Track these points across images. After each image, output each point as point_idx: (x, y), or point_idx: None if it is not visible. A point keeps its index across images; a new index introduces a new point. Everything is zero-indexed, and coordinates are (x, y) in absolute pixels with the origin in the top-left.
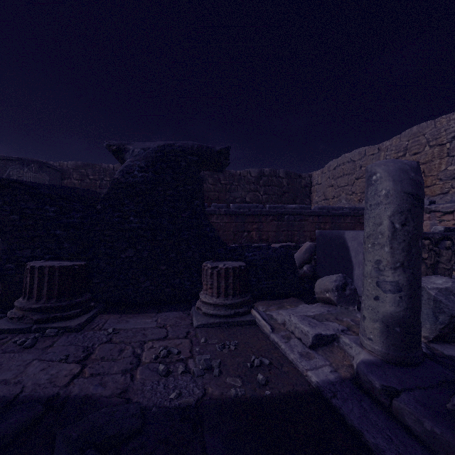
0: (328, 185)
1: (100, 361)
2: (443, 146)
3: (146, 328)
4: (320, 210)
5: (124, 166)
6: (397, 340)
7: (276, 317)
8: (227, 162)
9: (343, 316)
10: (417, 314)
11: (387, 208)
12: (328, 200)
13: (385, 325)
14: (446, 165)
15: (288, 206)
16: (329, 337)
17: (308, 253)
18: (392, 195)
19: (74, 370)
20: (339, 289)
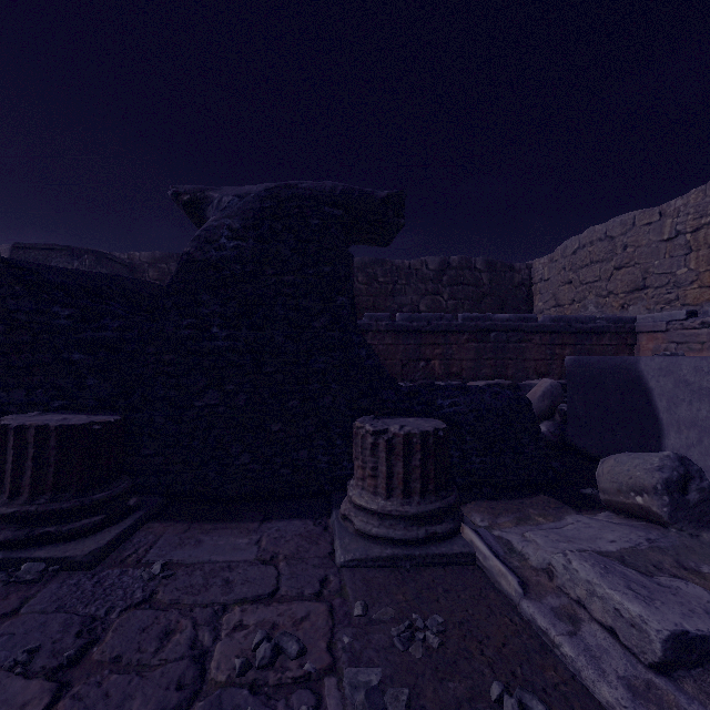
0: (563, 282)
1: (107, 672)
2: None
3: (234, 564)
4: (553, 323)
5: (202, 228)
6: None
7: (523, 549)
8: (399, 222)
9: (696, 559)
10: None
11: None
12: (561, 306)
13: None
14: None
15: (496, 316)
16: (709, 641)
17: (549, 399)
18: None
19: (30, 708)
20: (673, 489)
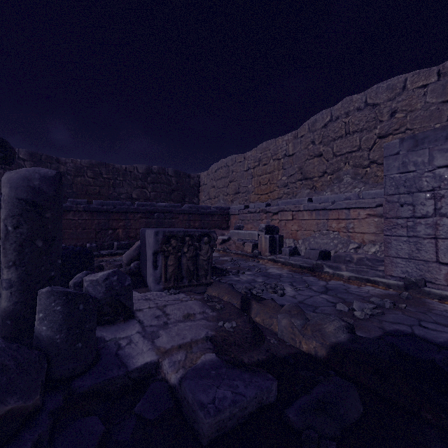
0: (211, 186)
1: None
2: (280, 161)
3: None
4: (190, 209)
5: None
6: (7, 332)
7: None
8: None
9: None
10: (32, 306)
11: (3, 212)
12: (211, 199)
13: (2, 319)
14: (281, 175)
15: (158, 204)
16: None
17: (139, 250)
18: (5, 200)
19: None
20: (76, 286)
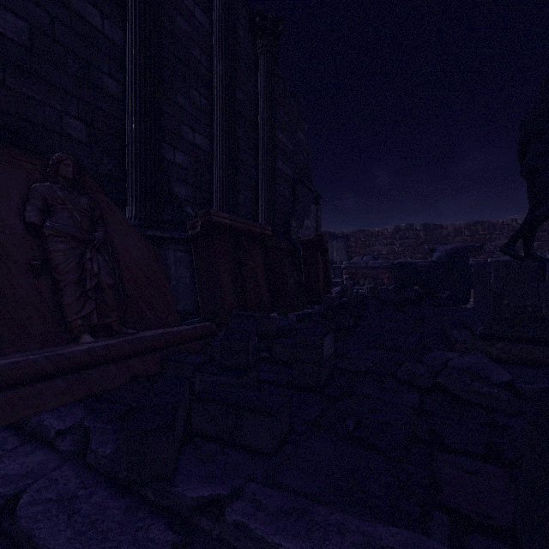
0: None
1: None
2: None
3: None
4: None
5: (437, 256)
6: None
7: None
8: (481, 250)
9: None
10: None
11: None
12: None
13: None
14: None
15: None
16: None
17: None
18: None
19: None
20: None
